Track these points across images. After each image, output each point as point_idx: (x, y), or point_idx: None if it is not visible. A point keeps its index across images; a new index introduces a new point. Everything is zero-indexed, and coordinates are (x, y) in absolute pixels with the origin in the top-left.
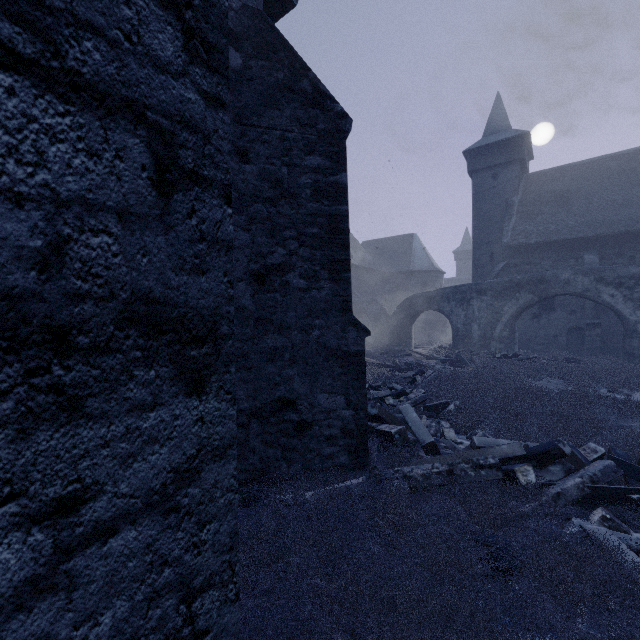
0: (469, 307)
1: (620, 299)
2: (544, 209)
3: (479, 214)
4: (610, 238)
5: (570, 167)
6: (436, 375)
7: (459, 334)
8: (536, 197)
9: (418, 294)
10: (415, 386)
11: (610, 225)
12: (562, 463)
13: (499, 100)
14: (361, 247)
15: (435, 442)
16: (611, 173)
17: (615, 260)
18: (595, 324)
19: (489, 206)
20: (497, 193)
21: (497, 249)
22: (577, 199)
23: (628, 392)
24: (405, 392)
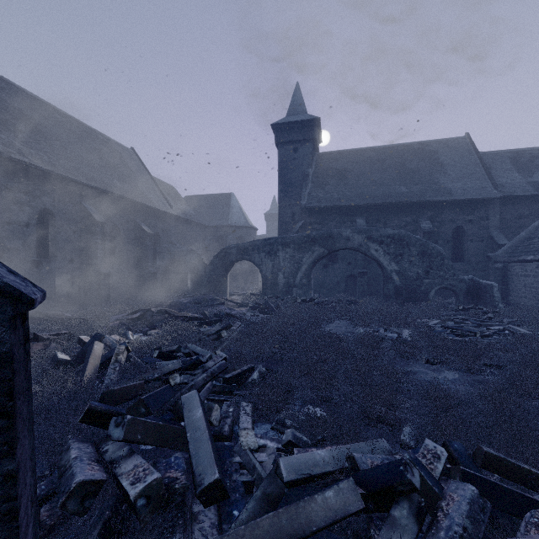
0: (276, 258)
1: (381, 253)
2: (330, 181)
3: (284, 180)
4: (372, 208)
5: (346, 152)
6: (244, 328)
7: (268, 282)
8: (324, 171)
9: (233, 245)
10: (221, 343)
11: (372, 198)
12: (407, 495)
13: (298, 89)
14: (183, 200)
15: (220, 480)
16: (371, 160)
17: (375, 224)
18: (364, 272)
19: (291, 174)
20: (297, 164)
21: (297, 210)
22: (351, 176)
23: (398, 330)
24: (201, 361)
